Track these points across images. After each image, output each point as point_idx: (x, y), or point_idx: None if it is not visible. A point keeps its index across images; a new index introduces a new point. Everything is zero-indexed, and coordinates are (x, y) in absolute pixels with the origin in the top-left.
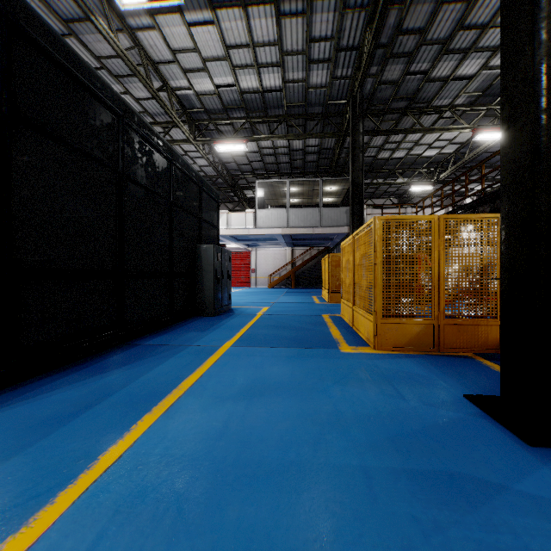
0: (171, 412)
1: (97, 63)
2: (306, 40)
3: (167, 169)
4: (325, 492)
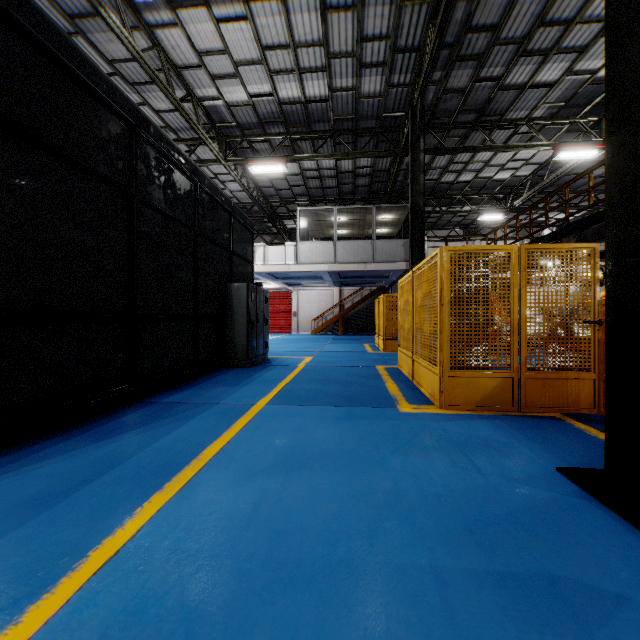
0: (188, 491)
1: (109, 68)
2: (356, 40)
3: (190, 191)
4: (386, 606)
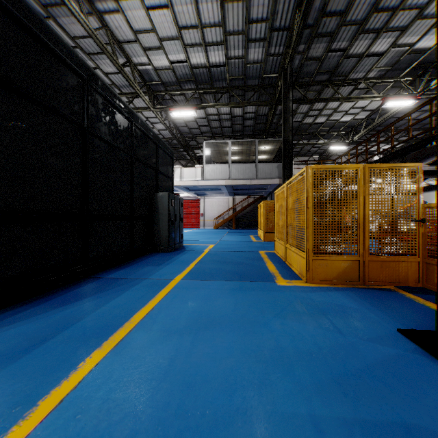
0: (120, 348)
1: (72, 42)
2: (245, 22)
3: (128, 128)
4: None
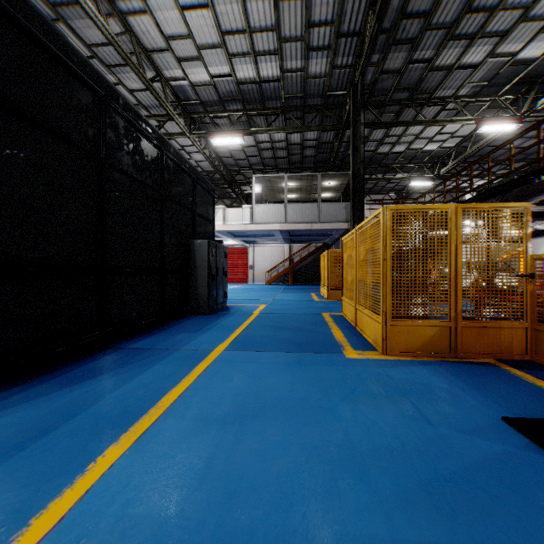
0: (143, 443)
1: (88, 51)
2: (305, 26)
3: (157, 158)
4: None
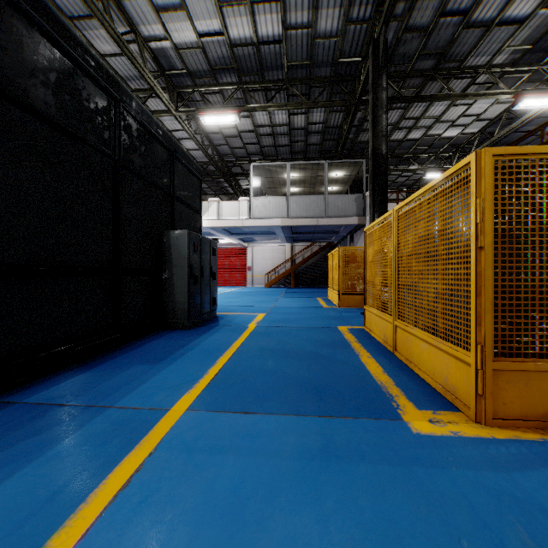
0: None
1: None
2: None
3: (108, 109)
4: None
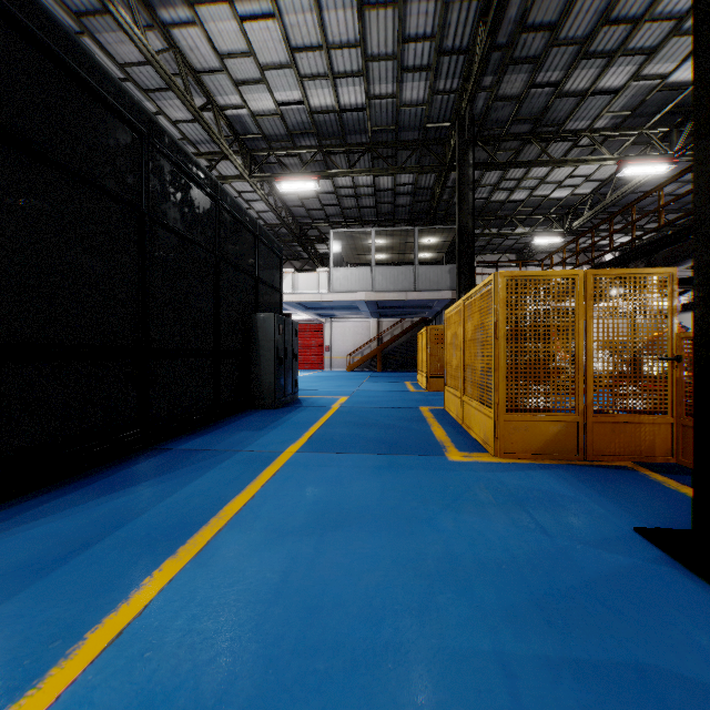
0: (205, 556)
1: (120, 72)
2: (397, 40)
3: (211, 210)
4: (443, 705)
